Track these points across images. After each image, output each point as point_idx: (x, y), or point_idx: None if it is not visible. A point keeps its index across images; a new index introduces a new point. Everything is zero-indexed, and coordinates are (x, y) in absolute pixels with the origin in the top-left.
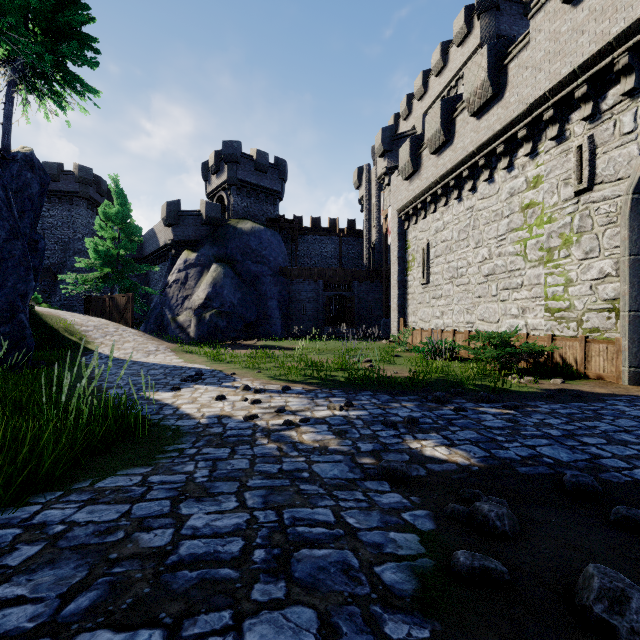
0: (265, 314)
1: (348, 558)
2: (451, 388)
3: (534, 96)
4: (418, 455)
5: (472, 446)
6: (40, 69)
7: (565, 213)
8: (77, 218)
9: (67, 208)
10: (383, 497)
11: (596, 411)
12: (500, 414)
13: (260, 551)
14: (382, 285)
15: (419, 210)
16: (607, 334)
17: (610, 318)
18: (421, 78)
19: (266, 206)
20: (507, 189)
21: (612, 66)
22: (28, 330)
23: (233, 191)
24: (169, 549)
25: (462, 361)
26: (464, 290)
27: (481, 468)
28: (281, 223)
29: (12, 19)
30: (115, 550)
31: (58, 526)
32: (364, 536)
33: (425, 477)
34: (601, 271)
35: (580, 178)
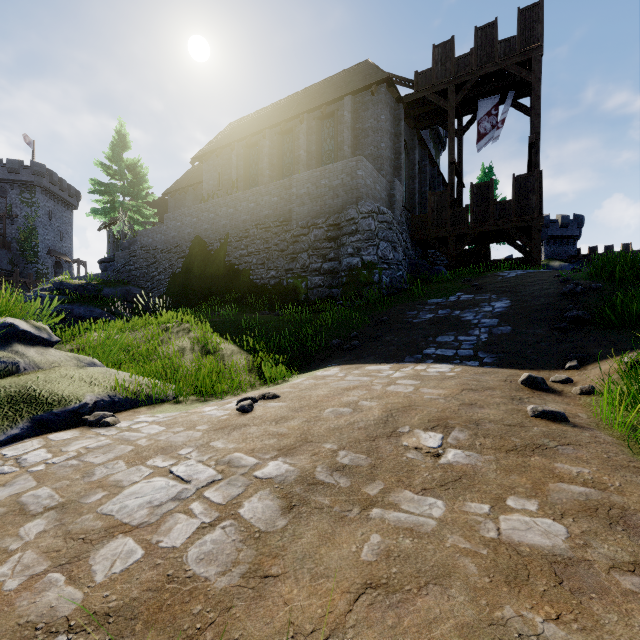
0: None
1: None
2: None
3: None
4: None
5: None
6: None
7: None
8: None
9: None
10: None
11: None
12: None
13: None
14: None
15: None
16: None
17: None
18: None
19: (567, 247)
20: None
21: None
22: None
23: (544, 243)
24: None
25: None
26: None
27: None
28: (579, 257)
29: None
30: None
31: None
32: None
33: None
34: None
35: None
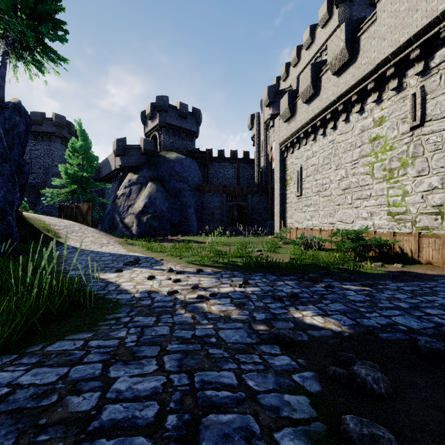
0: (185, 218)
1: (250, 423)
2: (321, 270)
3: (380, 58)
4: (300, 323)
5: (342, 316)
6: (26, 43)
7: (403, 143)
8: (54, 151)
9: (47, 144)
10: (275, 359)
11: (432, 288)
12: (360, 290)
13: (172, 417)
14: (268, 197)
15: (295, 143)
16: (435, 231)
17: (437, 219)
18: (295, 51)
19: (186, 142)
20: (359, 127)
21: (439, 34)
22: (14, 228)
23: (163, 131)
24: (93, 414)
25: (326, 251)
26: (327, 200)
27: (351, 334)
28: (197, 154)
29: (3, 5)
30: (45, 415)
31: (4, 389)
32: (263, 399)
33: (307, 342)
34: (430, 185)
35: (414, 117)
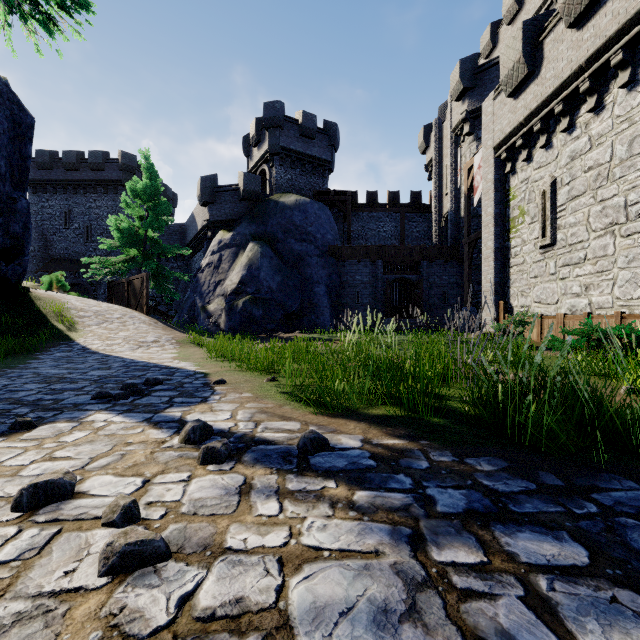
0: (310, 302)
1: None
2: None
3: None
4: None
5: None
6: None
7: None
8: (121, 208)
9: (112, 198)
10: None
11: None
12: None
13: None
14: (459, 265)
15: (534, 137)
16: None
17: None
18: None
19: (314, 179)
20: None
21: None
22: None
23: (275, 162)
24: None
25: None
26: None
27: None
28: (331, 196)
29: None
30: None
31: None
32: None
33: None
34: None
35: None
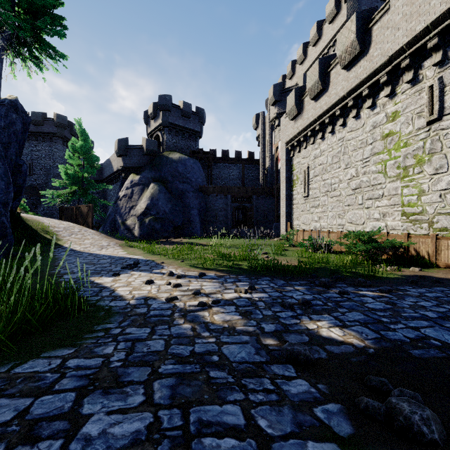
0: (189, 219)
1: None
2: (332, 275)
3: (393, 49)
4: (316, 336)
5: (362, 327)
6: (23, 39)
7: (418, 139)
8: (56, 152)
9: (49, 144)
10: (291, 385)
11: None
12: (378, 297)
13: None
14: (273, 198)
15: (301, 142)
16: None
17: None
18: (302, 48)
19: (190, 142)
20: (371, 123)
21: None
22: (8, 229)
23: (166, 131)
24: None
25: (336, 253)
26: (336, 200)
27: (377, 350)
28: (200, 154)
29: None
30: None
31: None
32: None
33: (327, 360)
34: (449, 183)
35: (431, 111)
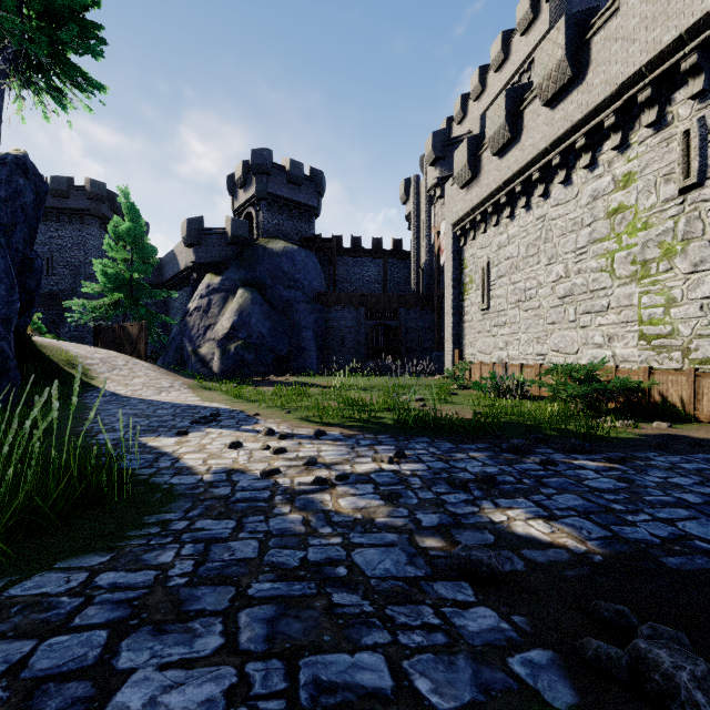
0: (299, 346)
1: None
2: (529, 433)
3: (626, 74)
4: (506, 534)
5: (581, 519)
6: (36, 59)
7: (666, 216)
8: (89, 239)
9: (77, 228)
10: (467, 617)
11: None
12: (604, 470)
13: None
14: (433, 313)
15: (478, 223)
16: None
17: None
18: (478, 75)
19: (300, 224)
20: (589, 192)
21: None
22: (12, 361)
23: (263, 206)
24: None
25: (533, 400)
26: (534, 315)
27: (607, 558)
28: (317, 243)
29: None
30: None
31: None
32: None
33: (525, 574)
34: None
35: (687, 171)
